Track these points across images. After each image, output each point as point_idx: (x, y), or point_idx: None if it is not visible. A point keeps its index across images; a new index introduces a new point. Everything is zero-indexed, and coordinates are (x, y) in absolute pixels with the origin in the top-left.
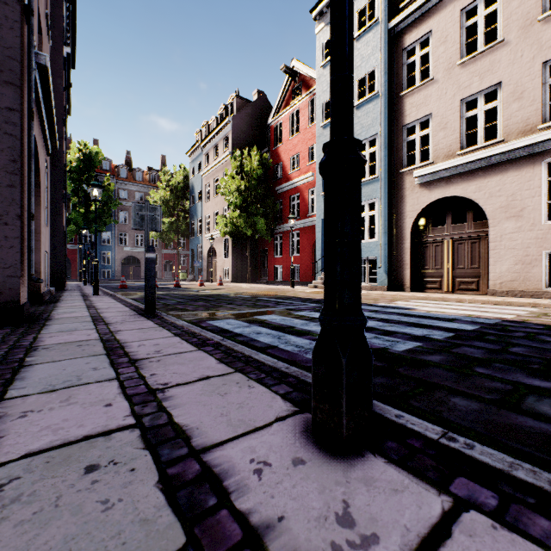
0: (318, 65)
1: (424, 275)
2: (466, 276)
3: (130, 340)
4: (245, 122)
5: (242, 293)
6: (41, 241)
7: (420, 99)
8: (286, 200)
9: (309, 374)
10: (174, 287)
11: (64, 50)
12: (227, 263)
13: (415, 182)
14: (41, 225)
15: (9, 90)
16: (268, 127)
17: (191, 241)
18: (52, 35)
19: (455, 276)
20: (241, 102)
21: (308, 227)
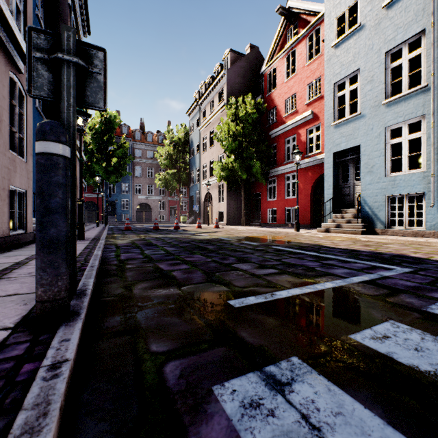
0: None
1: None
2: None
3: None
4: (239, 74)
5: (244, 237)
6: None
7: None
8: (280, 143)
9: None
10: (173, 230)
11: None
12: (222, 207)
13: None
14: None
15: None
16: (260, 77)
17: (190, 188)
18: None
19: None
20: (235, 56)
21: (306, 168)
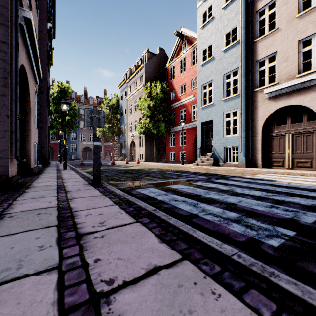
0: (199, 27)
1: (271, 157)
2: (302, 158)
3: (80, 208)
4: (152, 67)
5: (152, 168)
6: (31, 136)
7: (268, 42)
8: (177, 112)
9: (276, 271)
10: (111, 165)
11: (48, 25)
12: (142, 151)
13: (265, 96)
14: (31, 126)
15: (1, 29)
16: (166, 69)
17: (121, 138)
18: (41, 16)
19: (294, 158)
20: (150, 55)
21: (191, 128)
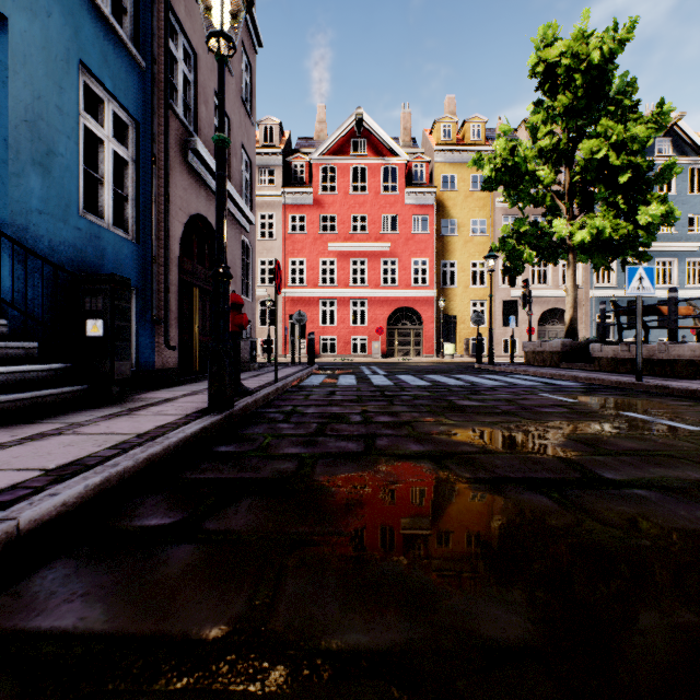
0: None
1: None
2: None
3: None
4: None
5: None
6: None
7: None
8: None
9: None
10: None
11: None
12: None
13: None
14: None
15: None
16: None
17: None
18: None
19: None
20: None
21: None
